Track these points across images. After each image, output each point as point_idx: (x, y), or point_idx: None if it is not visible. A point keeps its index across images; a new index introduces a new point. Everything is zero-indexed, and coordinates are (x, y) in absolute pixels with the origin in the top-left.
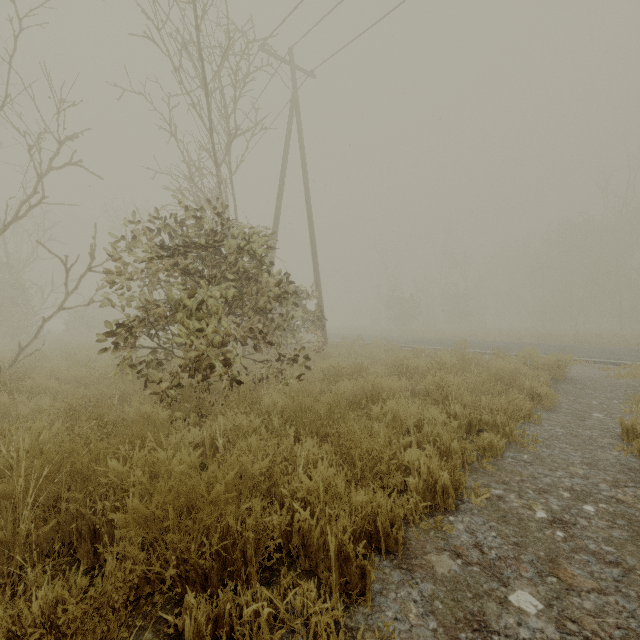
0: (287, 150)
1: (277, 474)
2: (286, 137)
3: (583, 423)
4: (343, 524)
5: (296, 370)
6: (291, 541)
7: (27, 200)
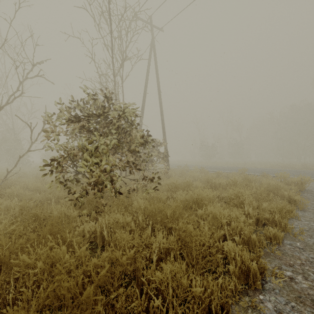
0: (149, 69)
1: (139, 263)
2: (148, 62)
3: None
4: None
5: (153, 184)
6: None
7: (12, 94)
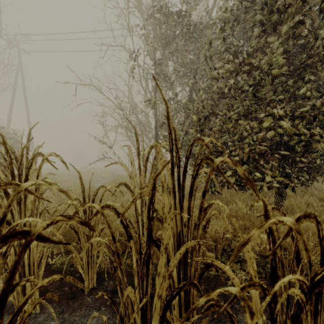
0: (16, 85)
1: None
2: (15, 79)
3: None
4: None
5: None
6: None
7: None
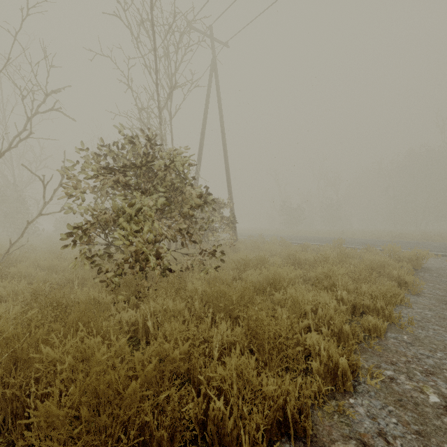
0: (208, 99)
1: (195, 358)
2: (207, 90)
3: (446, 306)
4: (256, 421)
5: (214, 260)
6: (207, 424)
7: (17, 135)
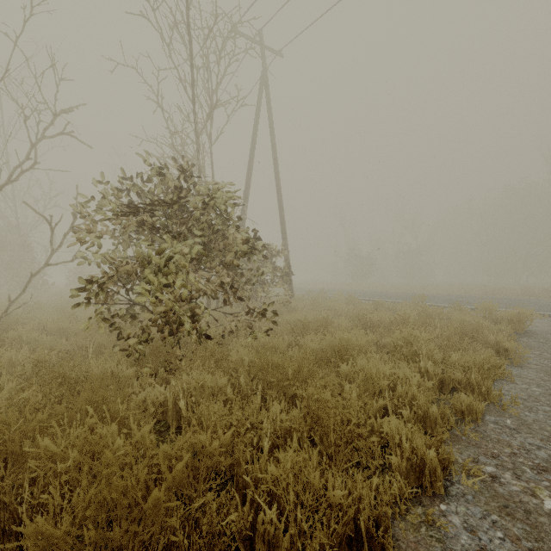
0: (257, 122)
1: (239, 452)
2: (256, 110)
3: None
4: (320, 541)
5: (265, 322)
6: (254, 540)
7: (18, 165)
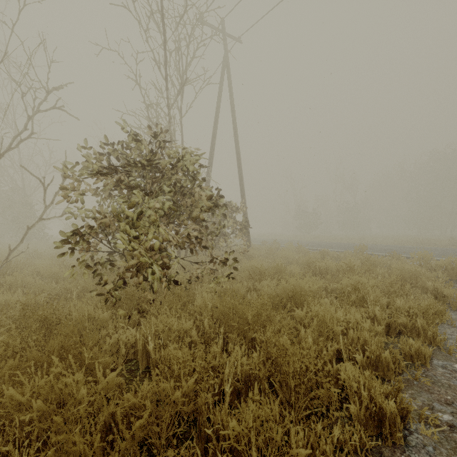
0: (220, 98)
1: (201, 400)
2: (219, 88)
3: None
4: None
5: (226, 268)
6: None
7: (17, 135)
